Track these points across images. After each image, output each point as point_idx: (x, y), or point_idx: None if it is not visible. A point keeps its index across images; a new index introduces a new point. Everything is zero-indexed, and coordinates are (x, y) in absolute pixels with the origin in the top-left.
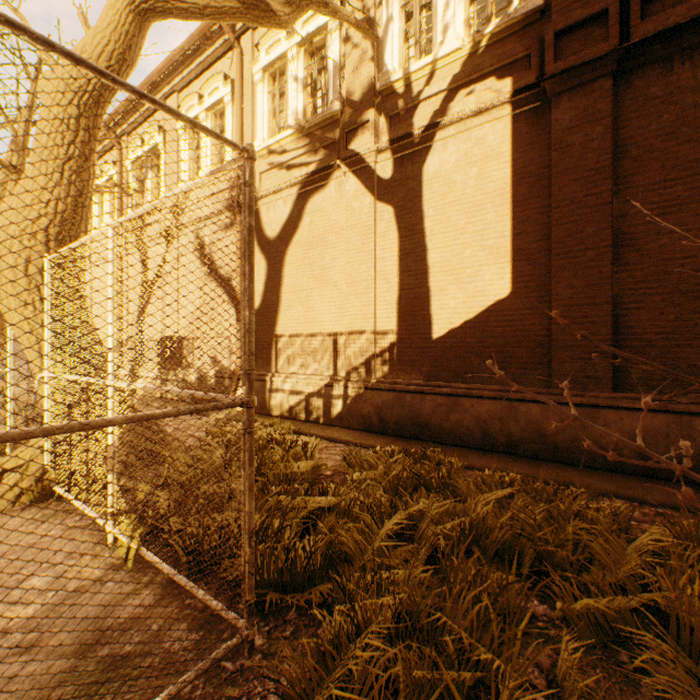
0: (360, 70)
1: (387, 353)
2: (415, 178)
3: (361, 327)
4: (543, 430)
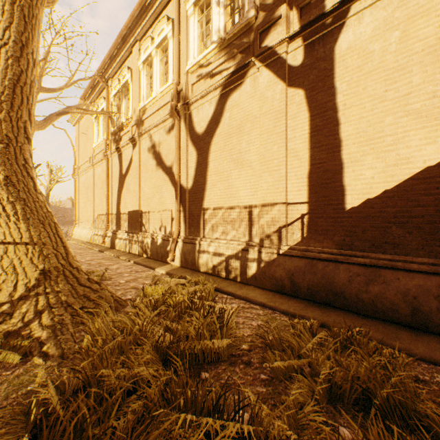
0: None
1: (298, 223)
2: (326, 58)
3: (273, 200)
4: None
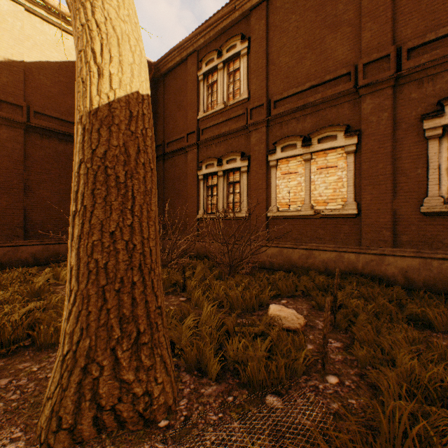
0: None
1: None
2: None
3: None
4: None
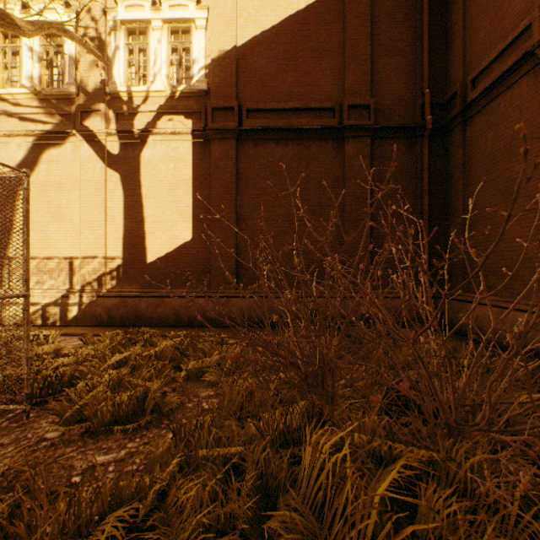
0: (94, 71)
1: (116, 272)
2: (135, 159)
3: (94, 254)
4: (206, 311)
